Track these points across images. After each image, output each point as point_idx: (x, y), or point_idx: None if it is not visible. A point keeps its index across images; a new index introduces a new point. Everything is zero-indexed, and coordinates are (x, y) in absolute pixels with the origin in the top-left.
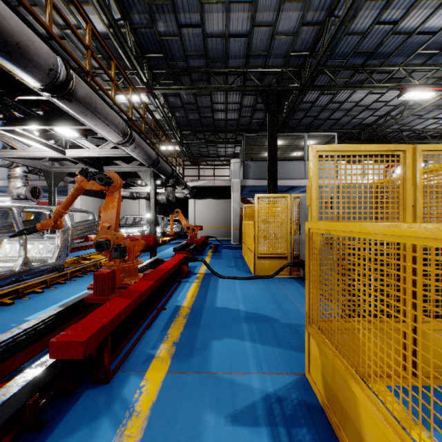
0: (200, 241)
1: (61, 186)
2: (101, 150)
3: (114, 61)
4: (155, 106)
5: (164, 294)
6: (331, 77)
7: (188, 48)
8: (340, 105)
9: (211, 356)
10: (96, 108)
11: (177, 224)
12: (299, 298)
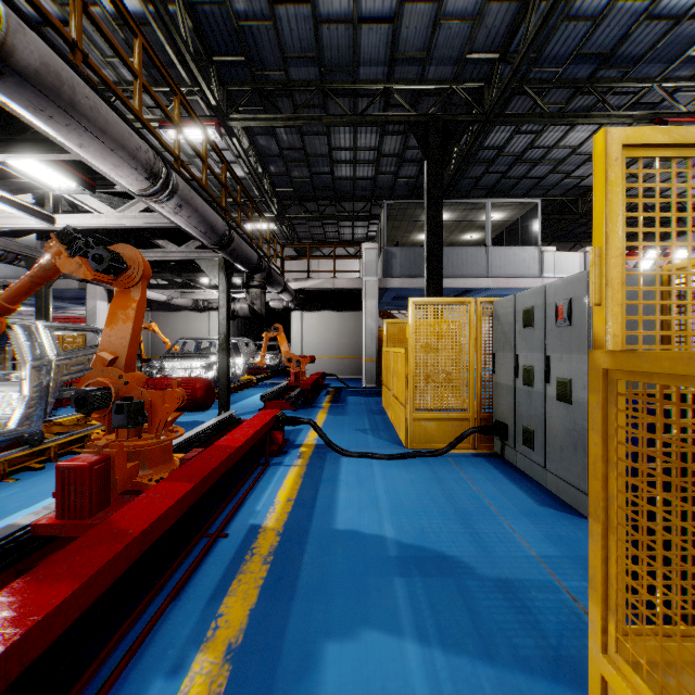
0: (309, 383)
1: (74, 288)
2: (121, 215)
3: (140, 40)
4: (234, 154)
5: (230, 496)
6: (535, 100)
7: (287, 45)
8: (546, 152)
9: None
10: (74, 102)
11: (273, 353)
12: (504, 503)
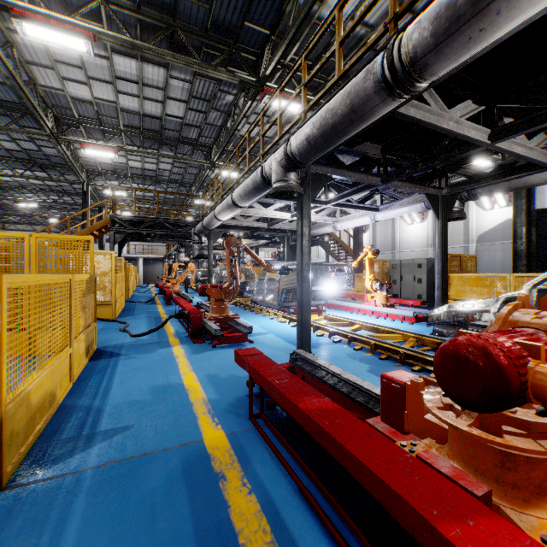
0: None
1: None
2: None
3: None
4: None
5: None
6: None
7: None
8: None
9: (153, 474)
10: None
11: None
12: None
